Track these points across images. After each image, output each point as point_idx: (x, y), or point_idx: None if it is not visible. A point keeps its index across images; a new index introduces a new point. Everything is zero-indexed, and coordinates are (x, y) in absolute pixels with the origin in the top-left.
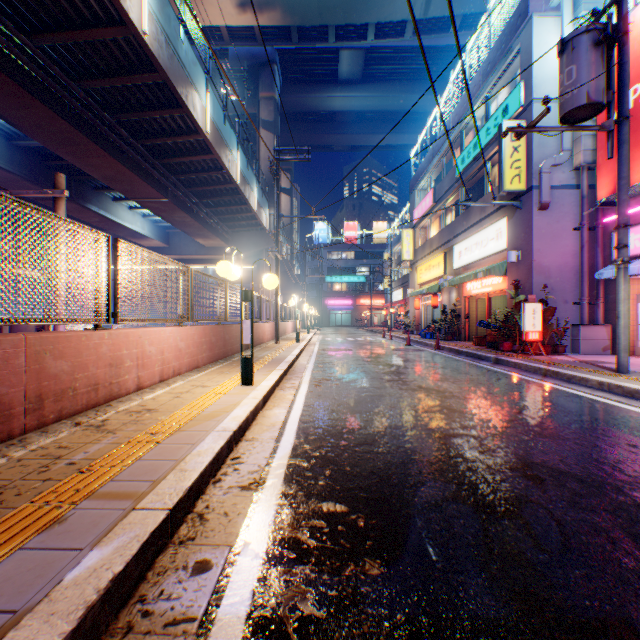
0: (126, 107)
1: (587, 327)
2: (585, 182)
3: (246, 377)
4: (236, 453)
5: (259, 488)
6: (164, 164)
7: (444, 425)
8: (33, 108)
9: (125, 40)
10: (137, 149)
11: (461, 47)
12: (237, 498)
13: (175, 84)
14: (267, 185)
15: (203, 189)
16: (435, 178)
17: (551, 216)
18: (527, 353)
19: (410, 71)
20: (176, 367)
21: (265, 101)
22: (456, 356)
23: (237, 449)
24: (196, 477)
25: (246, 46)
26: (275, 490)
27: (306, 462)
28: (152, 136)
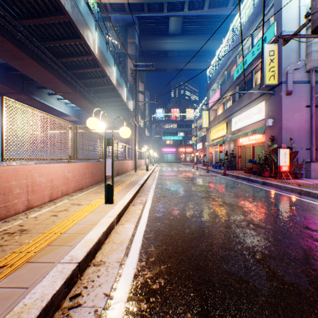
0: (49, 38)
1: (315, 163)
2: (313, 78)
3: (108, 198)
4: (78, 287)
5: None
6: (74, 74)
7: (258, 243)
8: None
9: None
10: (57, 64)
11: (233, 15)
12: None
13: (75, 23)
14: (131, 88)
15: (96, 88)
16: (220, 83)
17: (293, 99)
18: (279, 178)
19: (206, 29)
20: (64, 190)
21: (130, 44)
22: (237, 179)
23: (81, 280)
24: None
25: (120, 14)
26: None
27: (145, 303)
28: (65, 56)
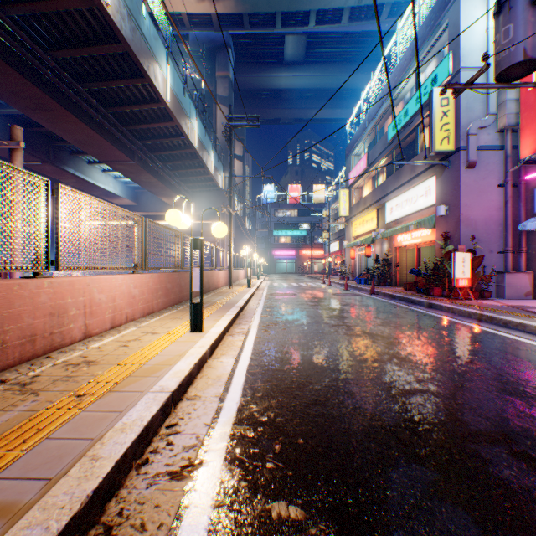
0: (94, 77)
1: (511, 274)
2: (509, 142)
3: (195, 324)
4: (173, 418)
5: (193, 475)
6: (131, 131)
7: (398, 378)
8: (6, 74)
9: (90, 12)
10: (106, 116)
11: (390, 32)
12: (162, 495)
13: (137, 54)
14: (222, 151)
15: (166, 153)
16: (368, 144)
17: (477, 174)
18: (456, 298)
19: (346, 54)
20: (129, 313)
21: (221, 79)
22: (391, 300)
23: (175, 412)
24: (107, 471)
25: (204, 31)
26: (212, 479)
27: (252, 431)
28: (119, 104)
